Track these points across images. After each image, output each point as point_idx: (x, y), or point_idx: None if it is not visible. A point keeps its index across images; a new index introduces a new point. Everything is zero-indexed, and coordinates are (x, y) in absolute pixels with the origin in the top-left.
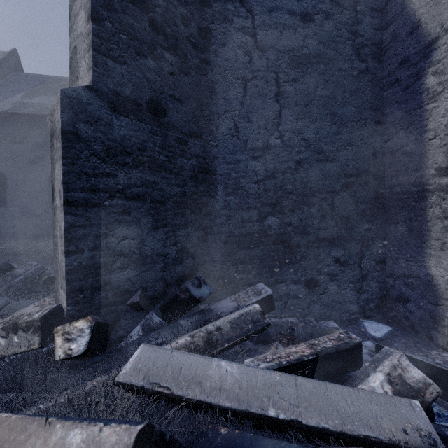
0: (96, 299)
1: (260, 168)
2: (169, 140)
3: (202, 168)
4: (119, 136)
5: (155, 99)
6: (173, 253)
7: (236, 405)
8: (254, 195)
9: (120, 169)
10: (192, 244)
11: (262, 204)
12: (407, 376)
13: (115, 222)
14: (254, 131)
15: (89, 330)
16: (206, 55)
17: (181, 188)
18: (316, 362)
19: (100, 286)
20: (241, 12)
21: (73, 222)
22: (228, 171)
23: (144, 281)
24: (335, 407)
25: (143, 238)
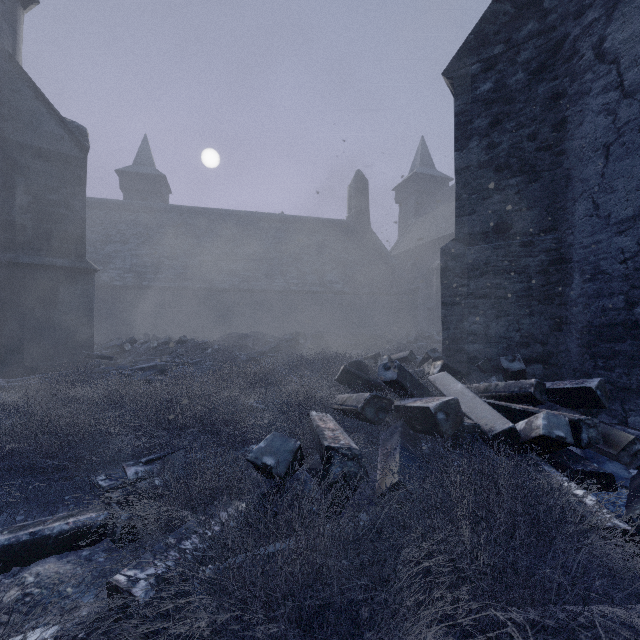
0: (457, 357)
1: (628, 243)
2: (512, 248)
3: (555, 260)
4: (470, 260)
5: (500, 222)
6: (517, 338)
7: (446, 394)
8: (619, 278)
9: (471, 281)
10: (540, 332)
11: (630, 288)
12: (534, 422)
13: (467, 314)
14: (619, 201)
15: (440, 366)
16: (561, 146)
17: (526, 284)
18: (523, 414)
19: (459, 350)
20: (602, 71)
21: (445, 314)
22: (585, 256)
23: (488, 354)
24: (474, 408)
25: (488, 324)
